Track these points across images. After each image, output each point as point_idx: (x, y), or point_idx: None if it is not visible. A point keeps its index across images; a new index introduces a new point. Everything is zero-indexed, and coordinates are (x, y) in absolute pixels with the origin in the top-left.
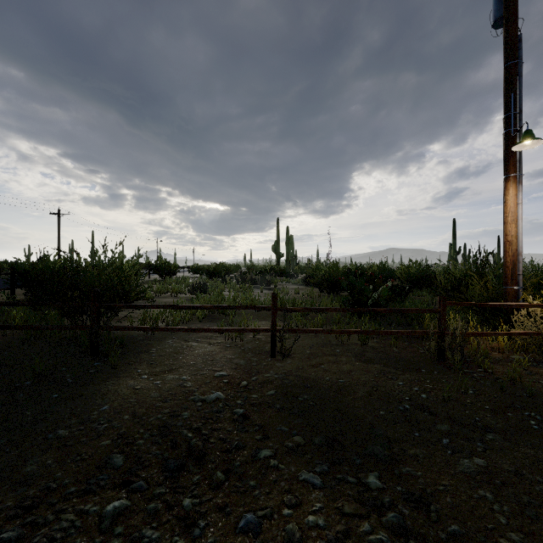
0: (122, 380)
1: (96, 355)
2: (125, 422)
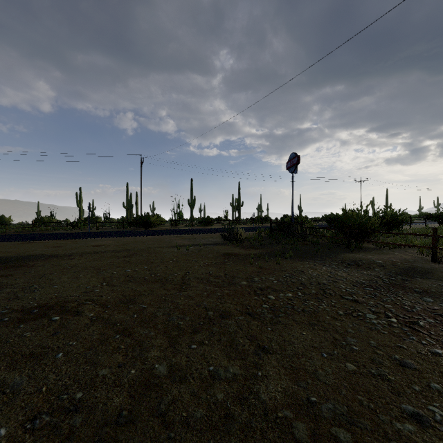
0: (352, 254)
1: (349, 249)
2: (345, 258)
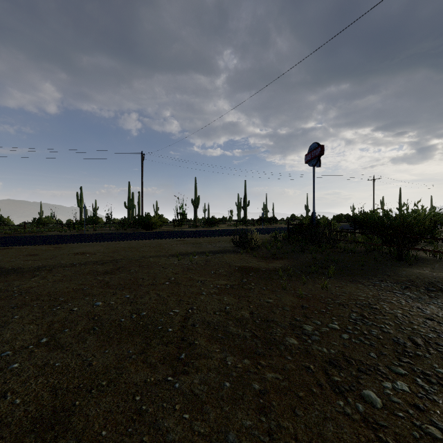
0: (413, 269)
1: (400, 260)
2: (412, 277)
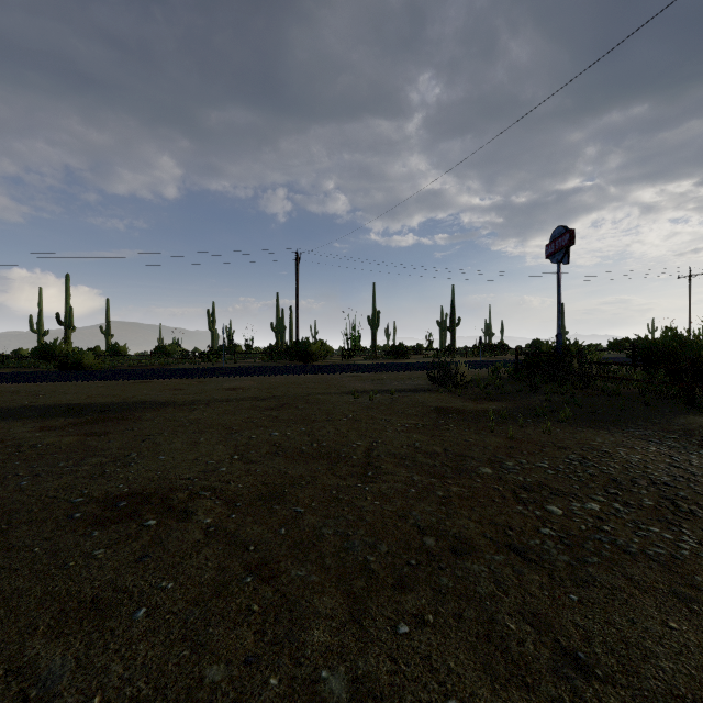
0: (702, 417)
1: (691, 407)
2: (691, 426)
